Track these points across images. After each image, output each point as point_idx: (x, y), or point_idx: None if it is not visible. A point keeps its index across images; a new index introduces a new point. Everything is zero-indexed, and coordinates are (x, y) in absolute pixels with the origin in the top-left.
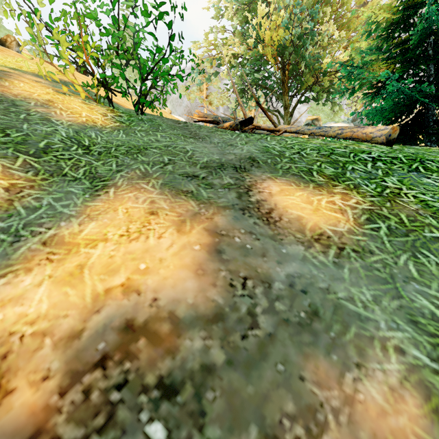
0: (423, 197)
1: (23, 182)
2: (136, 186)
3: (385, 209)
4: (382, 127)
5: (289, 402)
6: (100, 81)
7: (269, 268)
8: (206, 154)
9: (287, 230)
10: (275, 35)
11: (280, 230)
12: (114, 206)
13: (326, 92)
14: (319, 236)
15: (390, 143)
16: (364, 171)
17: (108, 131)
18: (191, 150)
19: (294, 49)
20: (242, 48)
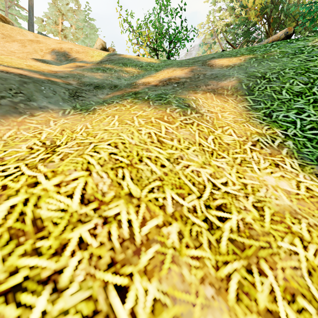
0: (284, 50)
1: (140, 71)
2: (169, 69)
3: (259, 56)
4: (284, 30)
5: (203, 84)
6: (152, 49)
7: (206, 72)
8: (194, 60)
9: (216, 67)
10: (257, 0)
11: (214, 67)
12: (163, 71)
13: (311, 32)
14: (227, 66)
15: (289, 36)
16: (264, 49)
17: (157, 63)
18: (188, 60)
19: (274, 5)
20: (231, 17)
